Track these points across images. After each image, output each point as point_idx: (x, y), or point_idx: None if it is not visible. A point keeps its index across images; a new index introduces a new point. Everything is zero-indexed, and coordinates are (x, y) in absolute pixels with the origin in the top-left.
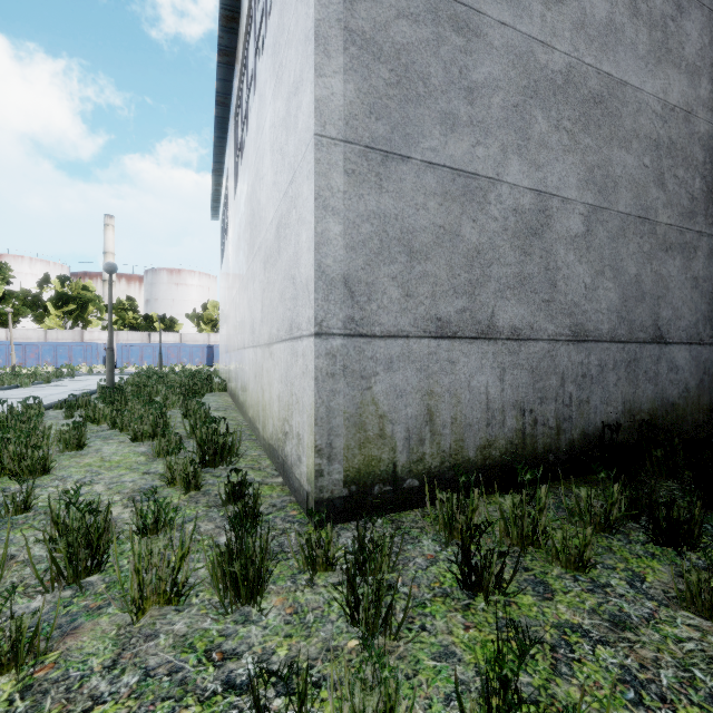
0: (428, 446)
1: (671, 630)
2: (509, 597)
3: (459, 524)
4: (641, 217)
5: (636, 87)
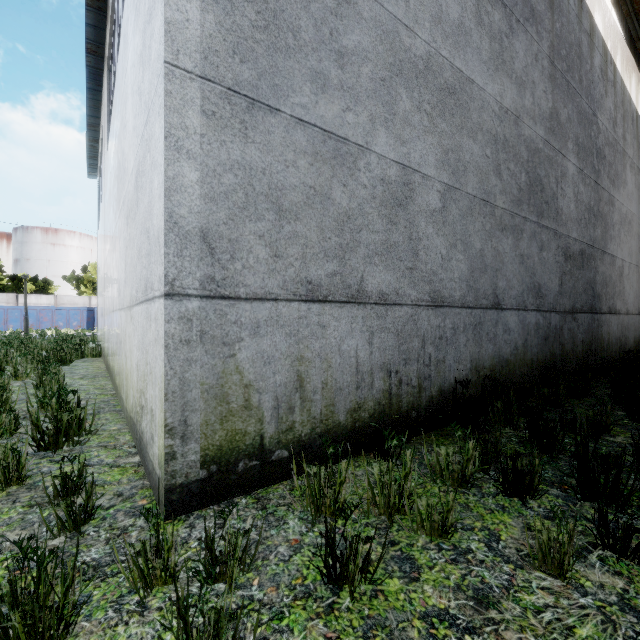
0: (298, 413)
1: (529, 598)
2: (376, 585)
3: (327, 498)
4: (484, 200)
5: (481, 87)
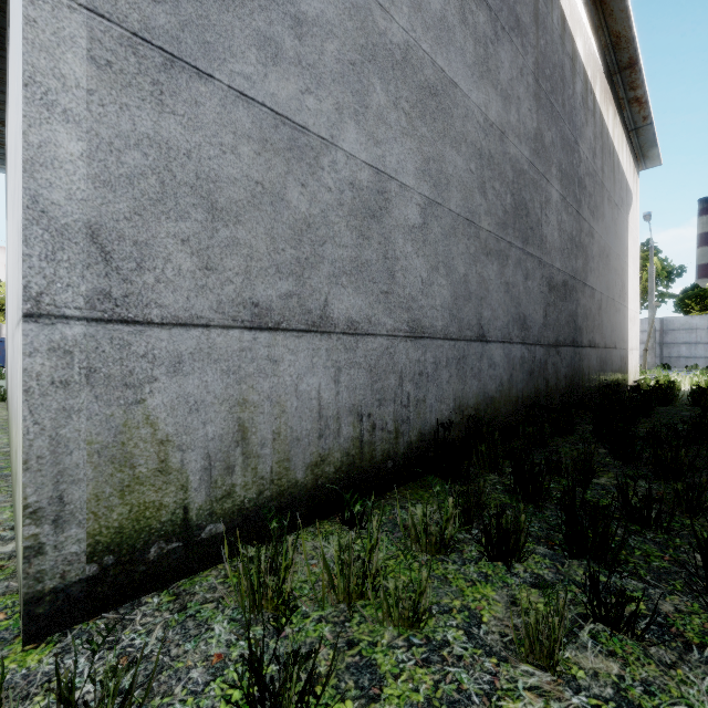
0: (239, 474)
1: (514, 706)
2: None
3: (269, 588)
4: (468, 220)
5: (465, 93)
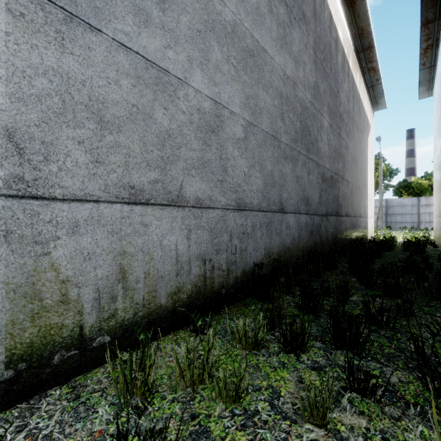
0: (121, 301)
1: None
2: None
3: (138, 380)
4: (273, 136)
5: (271, 56)
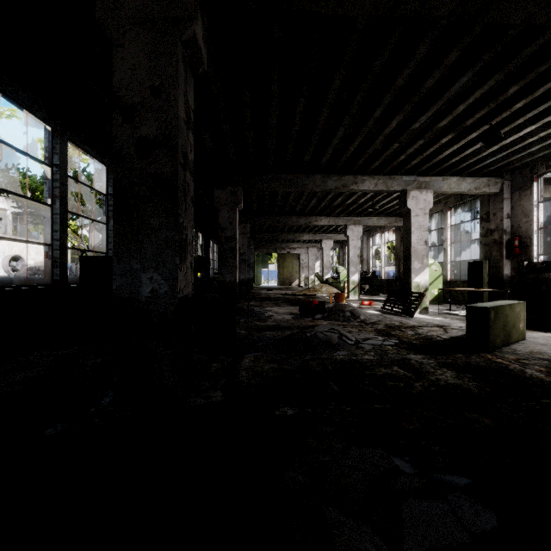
0: None
1: None
2: None
3: None
4: None
5: None
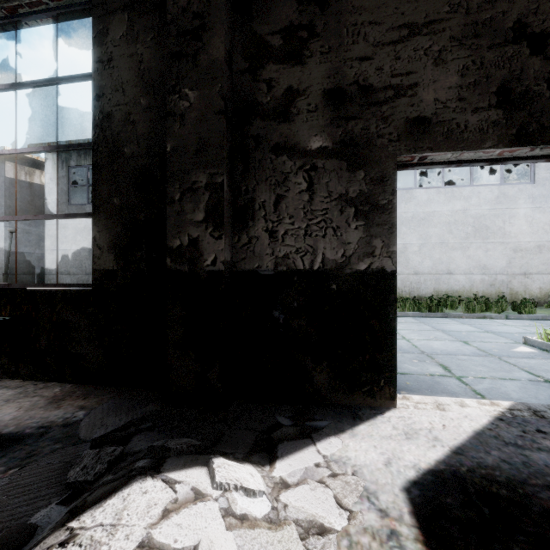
0: None
1: None
2: None
3: None
4: None
5: None
